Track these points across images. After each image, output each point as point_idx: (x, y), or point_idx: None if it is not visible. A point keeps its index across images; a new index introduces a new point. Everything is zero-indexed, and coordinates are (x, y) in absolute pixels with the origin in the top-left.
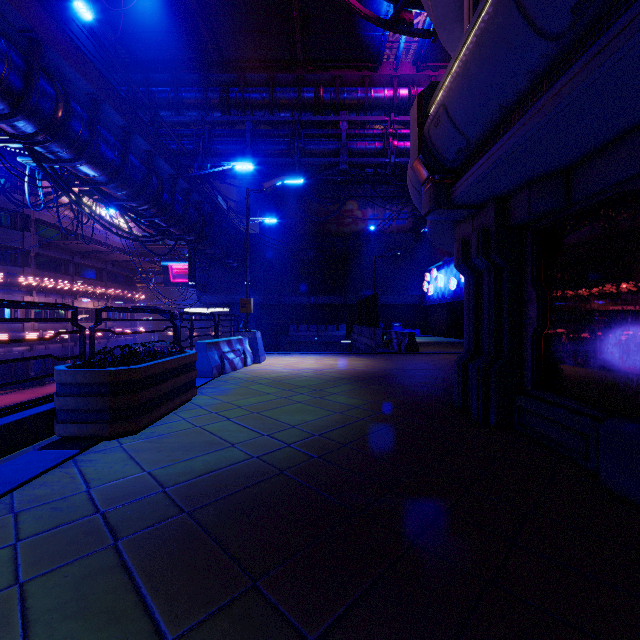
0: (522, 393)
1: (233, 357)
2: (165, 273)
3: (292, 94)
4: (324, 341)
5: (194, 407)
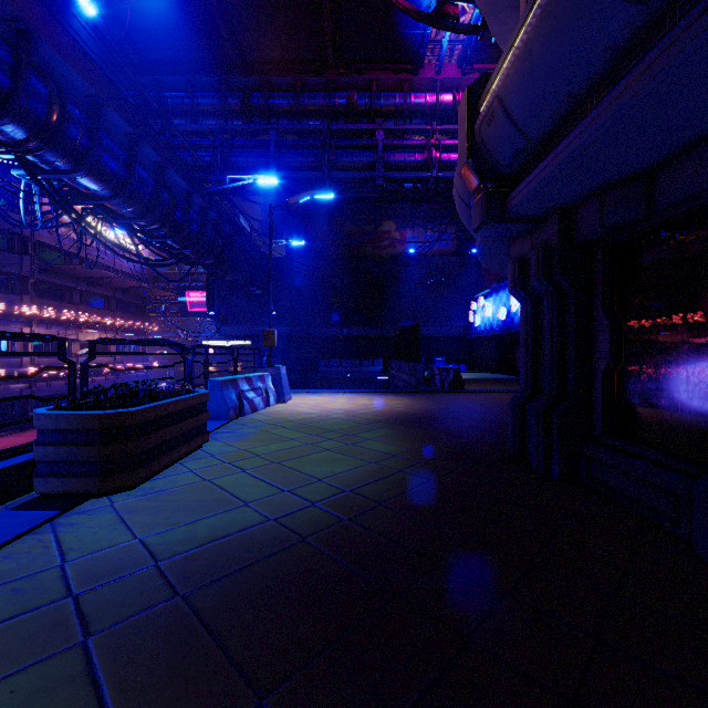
0: (591, 440)
1: (253, 396)
2: (181, 302)
3: (322, 100)
4: (358, 377)
5: (204, 456)
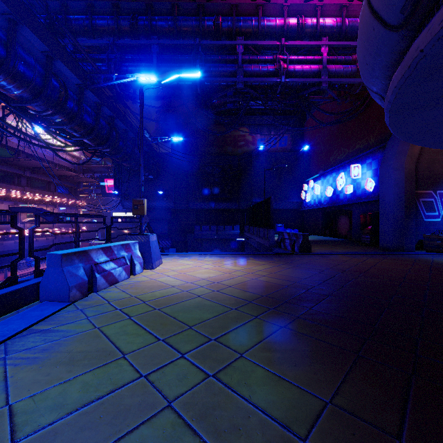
0: None
1: (113, 267)
2: (102, 186)
3: (194, 21)
4: (222, 238)
5: None
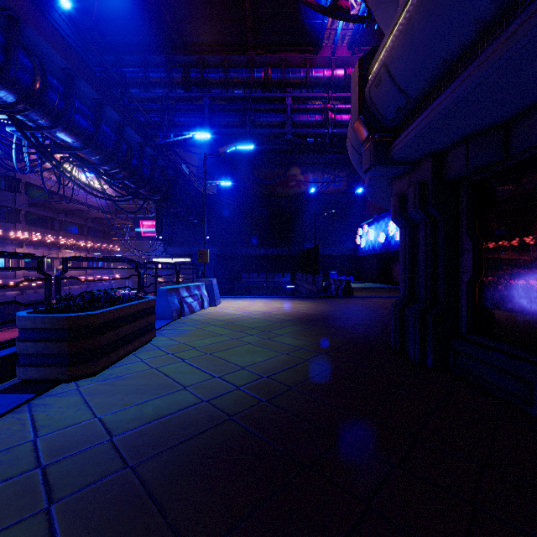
0: (457, 337)
1: (191, 301)
2: (137, 229)
3: (244, 74)
4: (272, 286)
5: (153, 348)
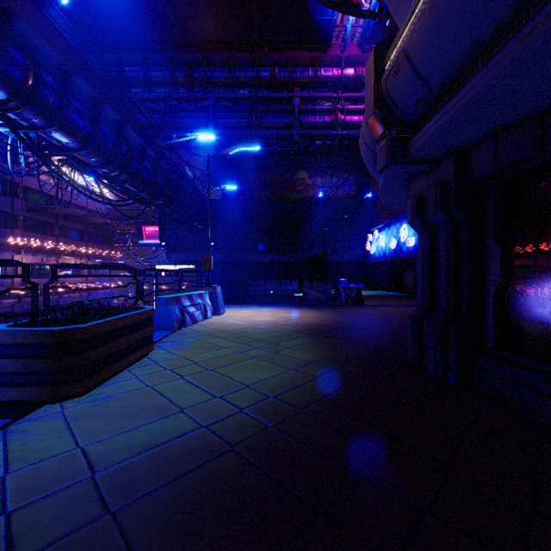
0: (483, 352)
1: (194, 310)
2: (140, 234)
3: (250, 73)
4: (279, 294)
5: (149, 363)
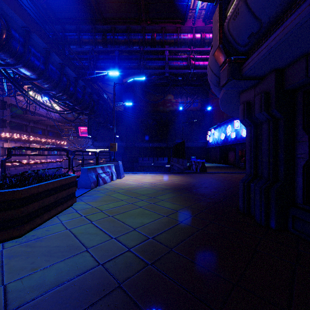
0: (294, 206)
1: (104, 176)
2: (77, 131)
3: (139, 36)
4: (156, 165)
5: (72, 211)
